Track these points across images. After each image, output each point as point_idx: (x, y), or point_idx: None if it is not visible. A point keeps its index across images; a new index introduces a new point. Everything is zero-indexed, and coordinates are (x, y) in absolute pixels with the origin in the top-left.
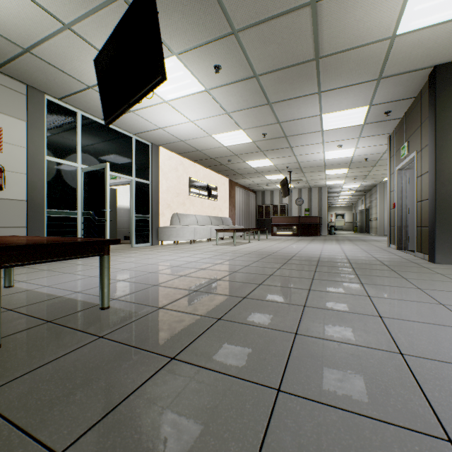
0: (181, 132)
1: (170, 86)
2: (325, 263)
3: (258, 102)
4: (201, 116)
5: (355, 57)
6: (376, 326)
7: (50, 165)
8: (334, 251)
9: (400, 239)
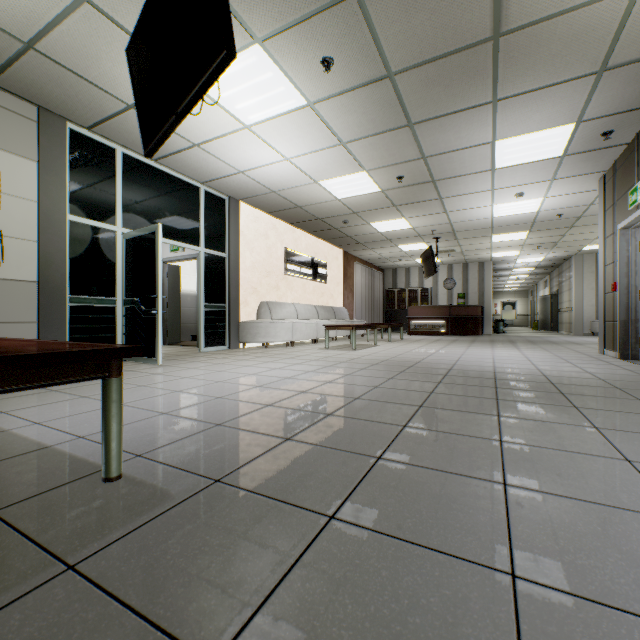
0: (272, 177)
1: (253, 99)
2: (508, 384)
3: (391, 123)
4: (302, 149)
5: (564, 30)
6: None
7: (74, 229)
8: (514, 360)
9: (626, 342)
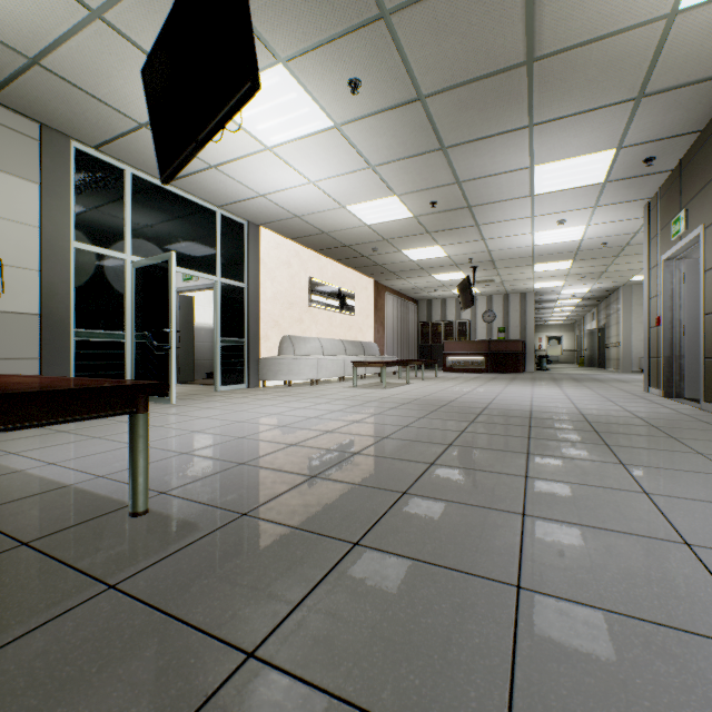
0: (296, 201)
1: (275, 120)
2: (543, 422)
3: (423, 146)
4: (328, 172)
5: (599, 57)
6: (688, 570)
7: (80, 257)
8: (554, 399)
9: (670, 379)
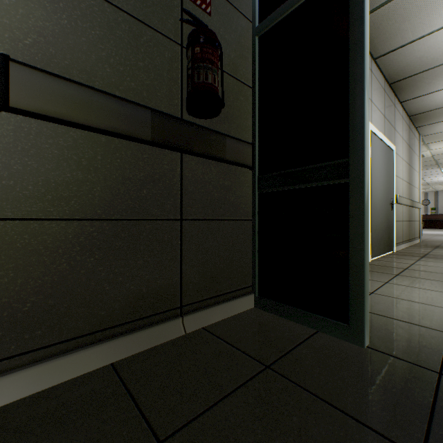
0: None
1: None
2: (440, 235)
3: None
4: None
5: None
6: None
7: None
8: None
9: None
